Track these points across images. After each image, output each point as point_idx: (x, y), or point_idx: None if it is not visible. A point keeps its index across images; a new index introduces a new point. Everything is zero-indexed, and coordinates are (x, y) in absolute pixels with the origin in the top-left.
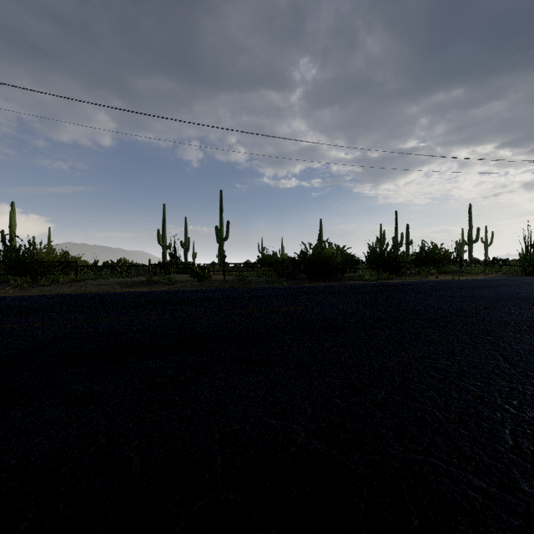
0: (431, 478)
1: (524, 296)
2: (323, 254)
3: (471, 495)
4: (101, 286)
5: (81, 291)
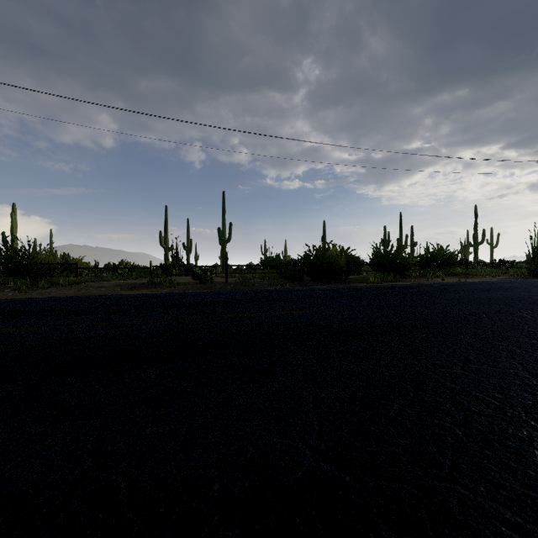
0: (458, 511)
1: (535, 299)
2: (327, 255)
3: (505, 533)
4: (101, 288)
5: (81, 294)
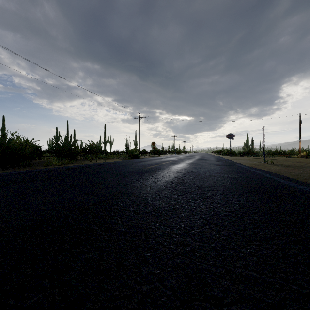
0: None
1: (146, 170)
2: (11, 144)
3: None
4: None
5: None
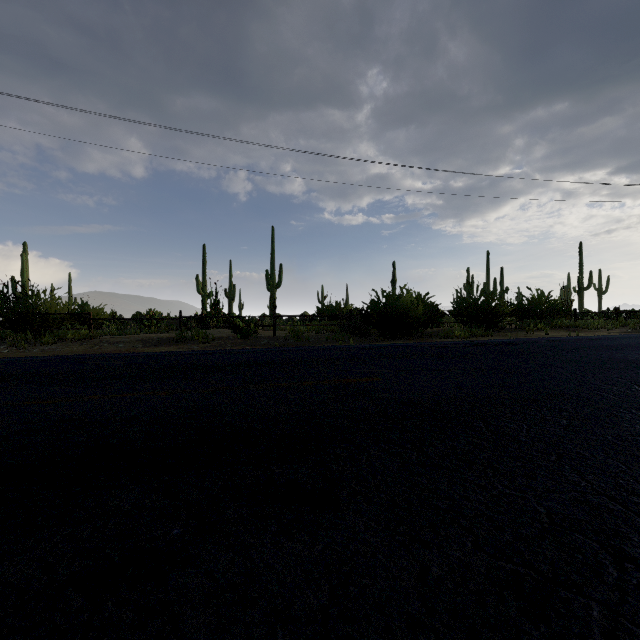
0: None
1: None
2: (400, 303)
3: None
4: (119, 344)
5: (91, 351)
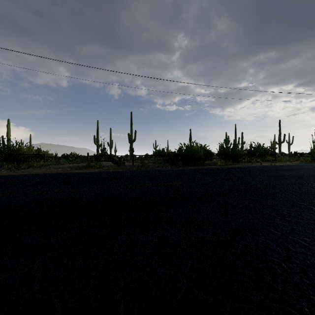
0: None
1: None
2: (192, 149)
3: None
4: (59, 169)
5: (46, 172)
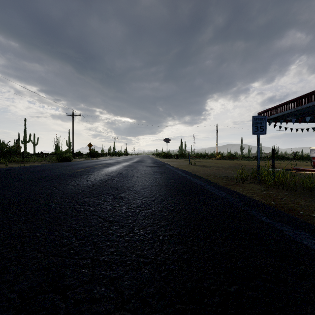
0: None
1: (70, 174)
2: None
3: None
4: None
5: None
